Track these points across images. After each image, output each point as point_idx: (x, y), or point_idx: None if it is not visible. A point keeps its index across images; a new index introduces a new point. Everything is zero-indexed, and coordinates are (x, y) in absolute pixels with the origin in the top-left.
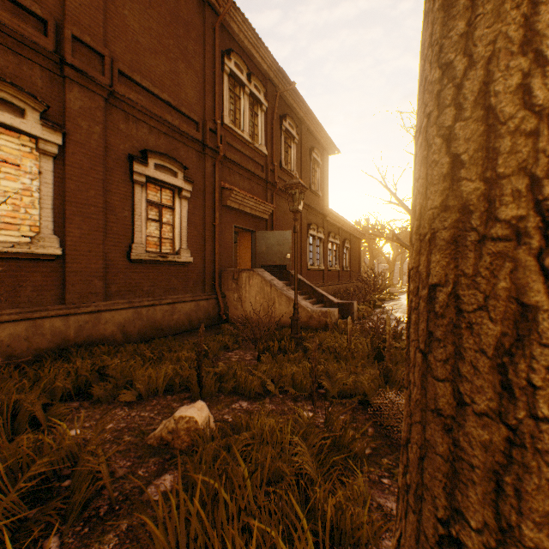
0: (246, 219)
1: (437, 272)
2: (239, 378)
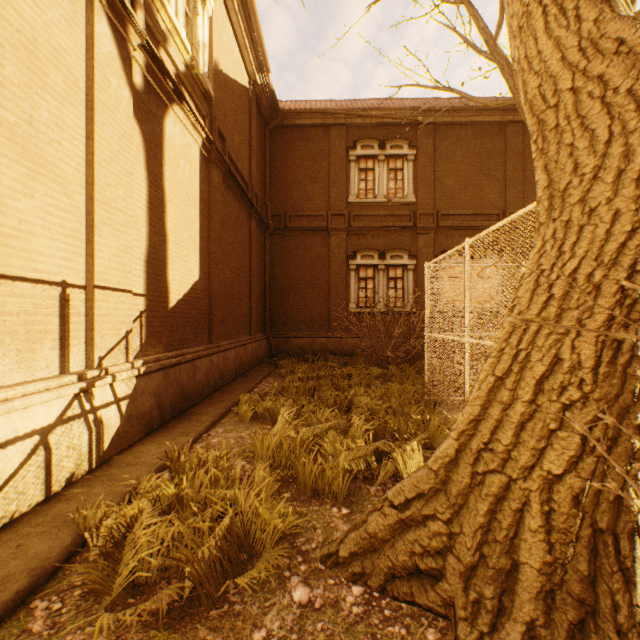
0: None
1: None
2: None
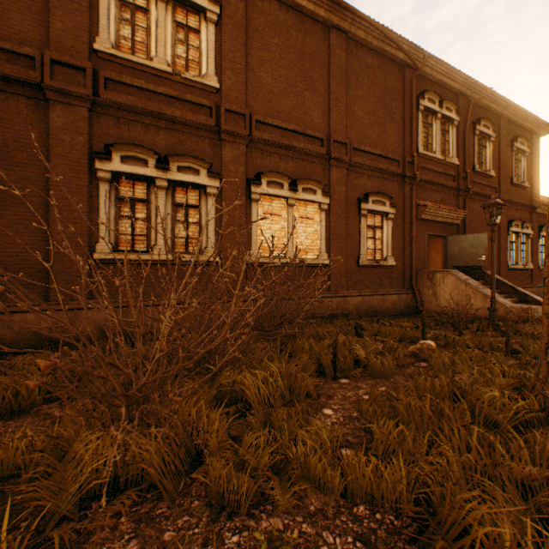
0: (437, 226)
1: (545, 274)
2: (448, 339)
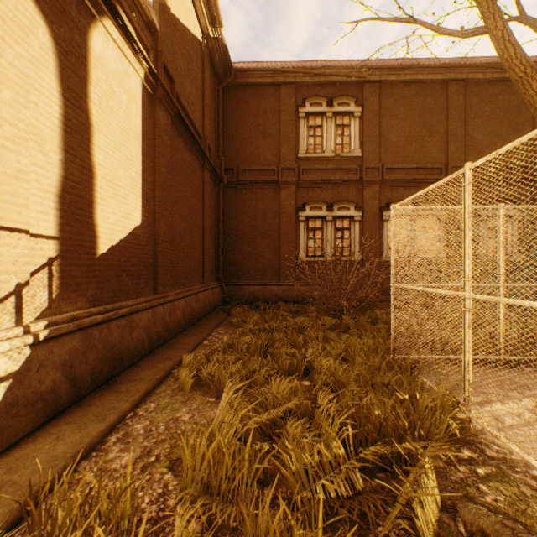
0: None
1: None
2: None
